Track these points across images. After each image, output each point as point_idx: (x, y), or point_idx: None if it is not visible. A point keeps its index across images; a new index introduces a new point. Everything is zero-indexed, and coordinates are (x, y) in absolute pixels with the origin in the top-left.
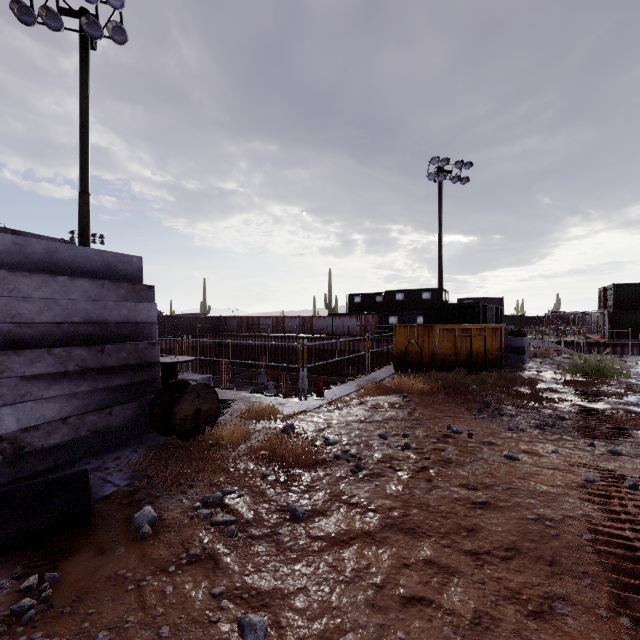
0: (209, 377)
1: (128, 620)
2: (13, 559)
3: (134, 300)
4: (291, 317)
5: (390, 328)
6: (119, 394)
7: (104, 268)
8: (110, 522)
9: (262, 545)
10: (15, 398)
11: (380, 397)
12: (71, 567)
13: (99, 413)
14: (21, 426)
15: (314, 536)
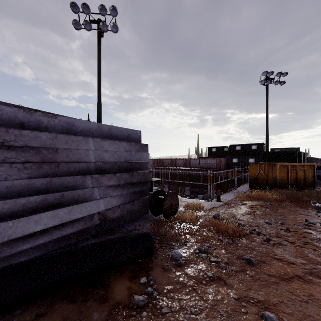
0: (159, 188)
1: (200, 305)
2: (127, 268)
3: (141, 151)
4: (179, 159)
5: (233, 165)
6: (135, 195)
7: (127, 136)
8: (159, 255)
9: (242, 275)
10: (103, 195)
11: (252, 201)
12: (156, 275)
13: (130, 203)
14: (105, 208)
15: (267, 274)
